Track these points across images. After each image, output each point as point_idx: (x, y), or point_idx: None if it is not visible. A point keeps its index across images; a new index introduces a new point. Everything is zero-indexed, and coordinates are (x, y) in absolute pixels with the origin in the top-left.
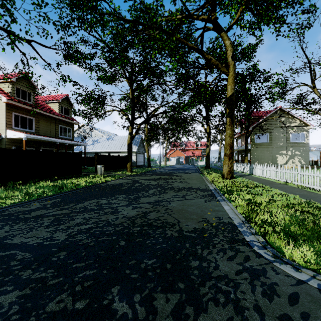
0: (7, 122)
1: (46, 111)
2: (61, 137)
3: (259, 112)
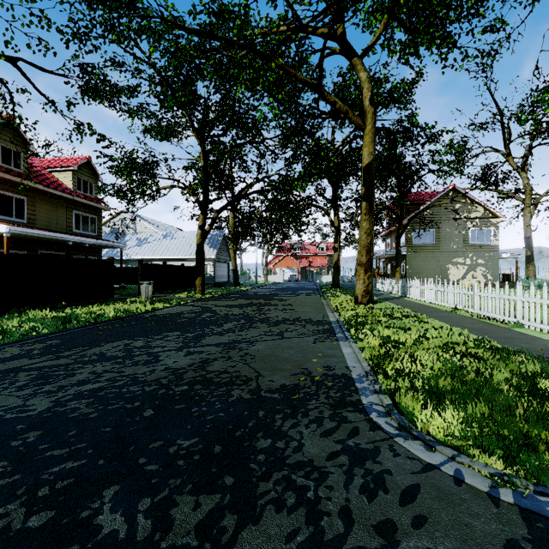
0: None
1: (49, 186)
2: (78, 232)
3: (420, 193)
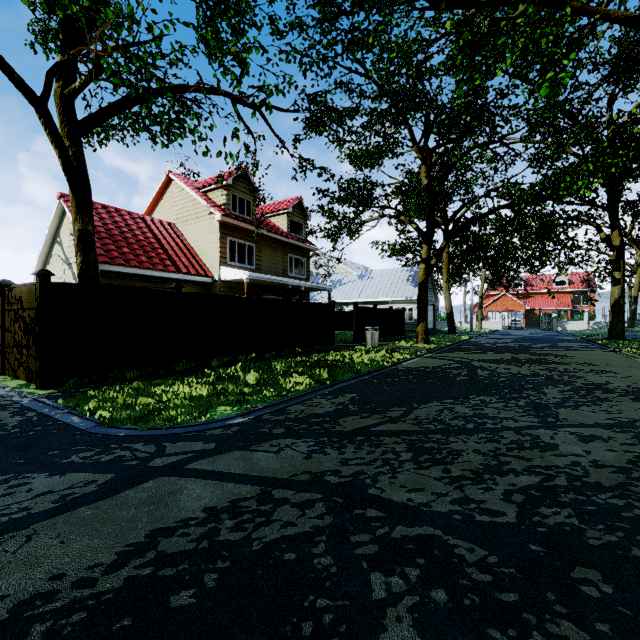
0: (220, 253)
1: (270, 231)
2: (291, 275)
3: None
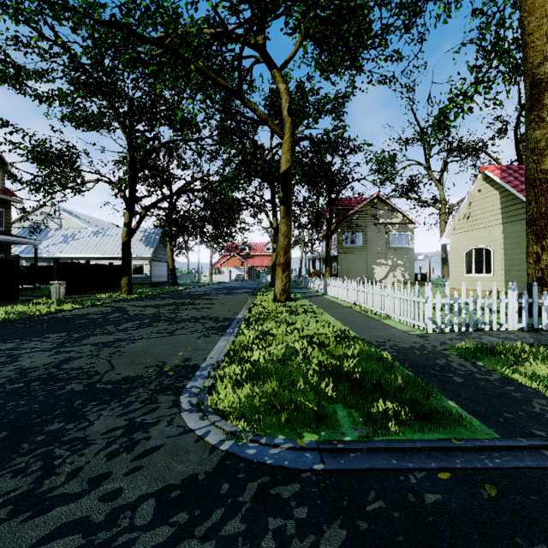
0: None
1: None
2: None
3: (350, 199)
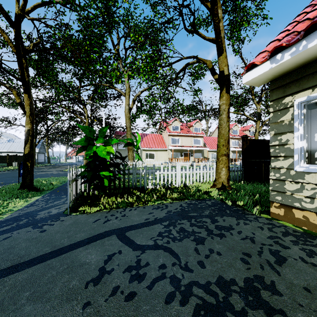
0: None
1: None
2: None
3: (122, 132)
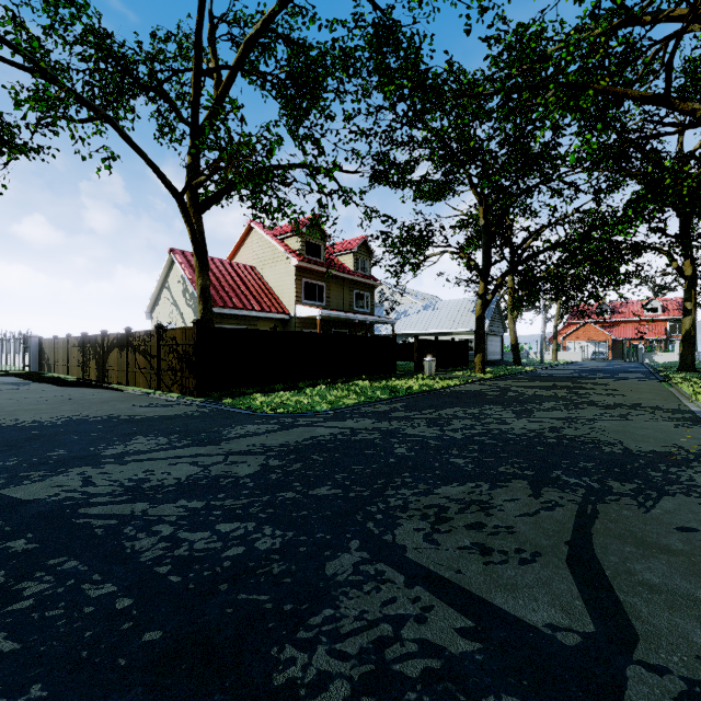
0: (296, 293)
1: (338, 270)
2: (357, 310)
3: None
